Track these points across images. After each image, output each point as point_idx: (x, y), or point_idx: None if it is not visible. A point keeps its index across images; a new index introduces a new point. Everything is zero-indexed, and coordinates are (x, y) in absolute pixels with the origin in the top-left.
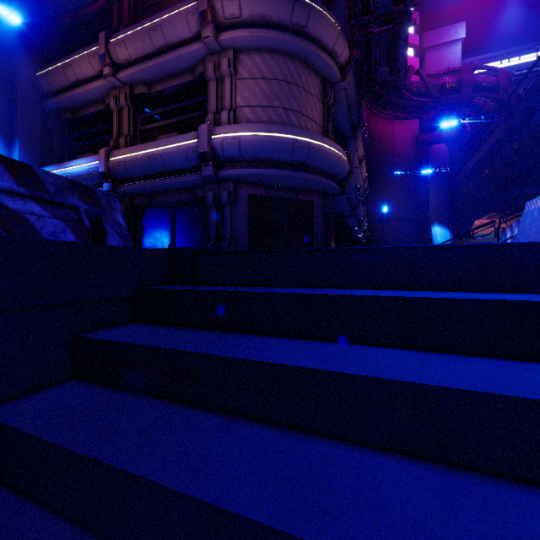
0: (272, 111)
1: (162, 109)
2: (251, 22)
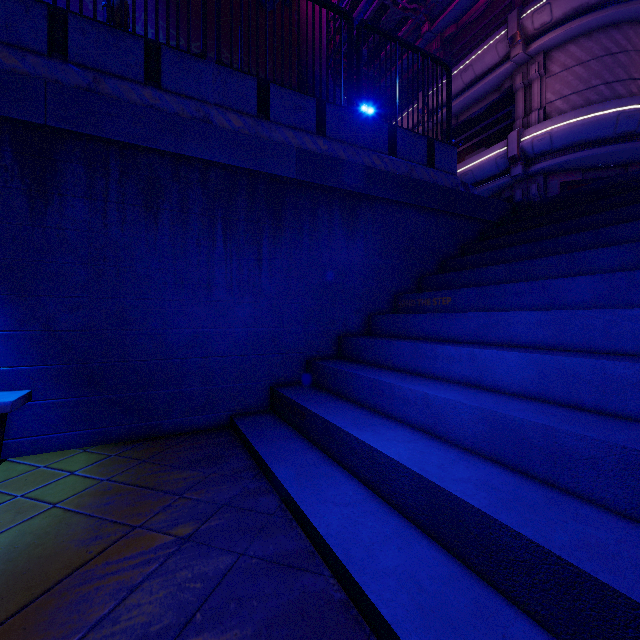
0: (590, 92)
1: (468, 132)
2: (564, 19)
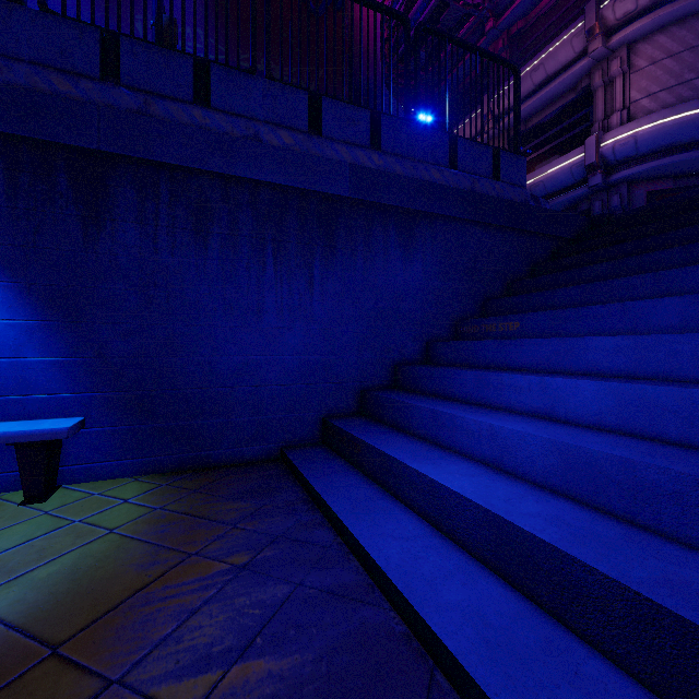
0: (683, 88)
1: (539, 139)
2: (651, 6)
